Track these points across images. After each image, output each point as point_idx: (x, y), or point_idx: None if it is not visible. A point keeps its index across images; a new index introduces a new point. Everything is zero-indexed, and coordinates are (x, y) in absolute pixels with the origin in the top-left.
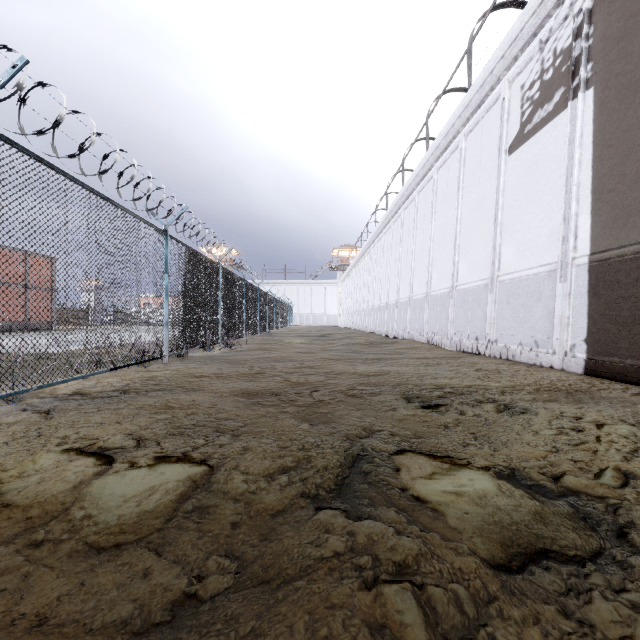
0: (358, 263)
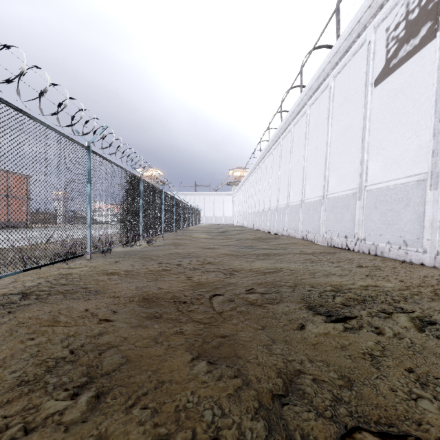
0: (247, 180)
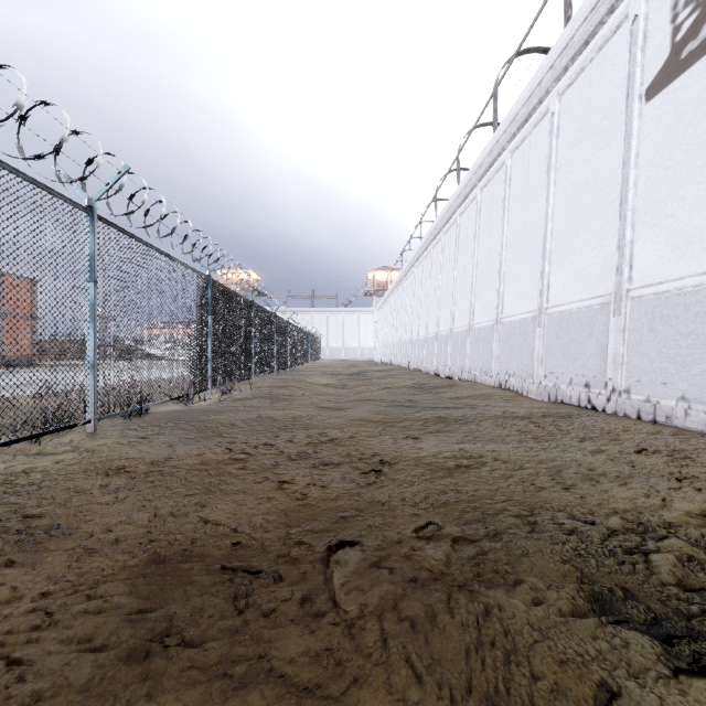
0: (398, 287)
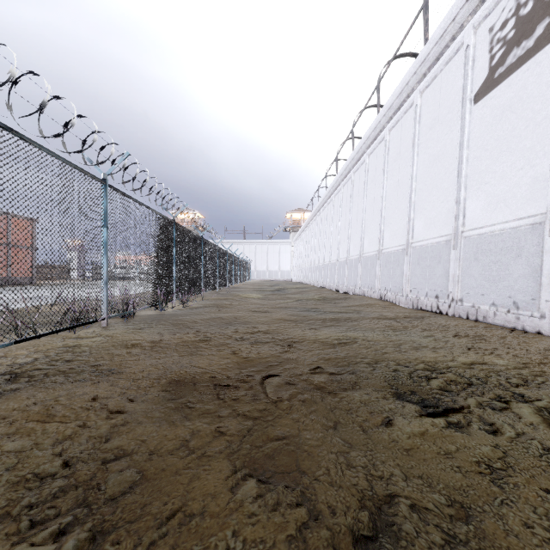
0: (309, 224)
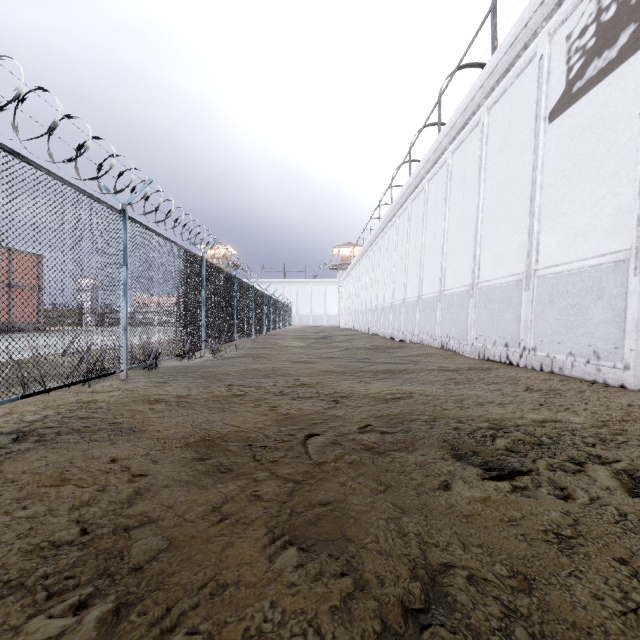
0: (360, 261)
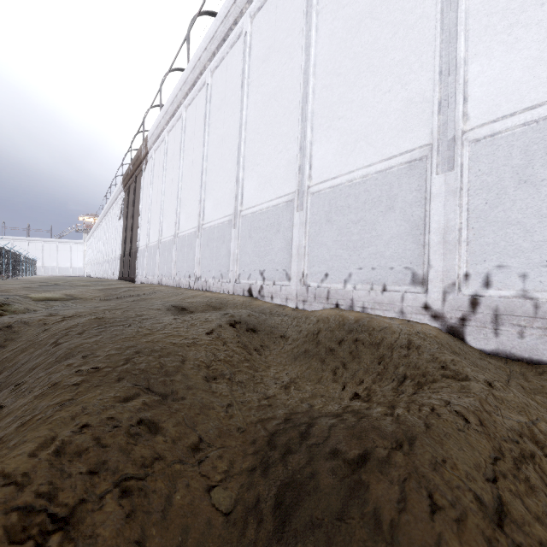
0: (94, 233)
